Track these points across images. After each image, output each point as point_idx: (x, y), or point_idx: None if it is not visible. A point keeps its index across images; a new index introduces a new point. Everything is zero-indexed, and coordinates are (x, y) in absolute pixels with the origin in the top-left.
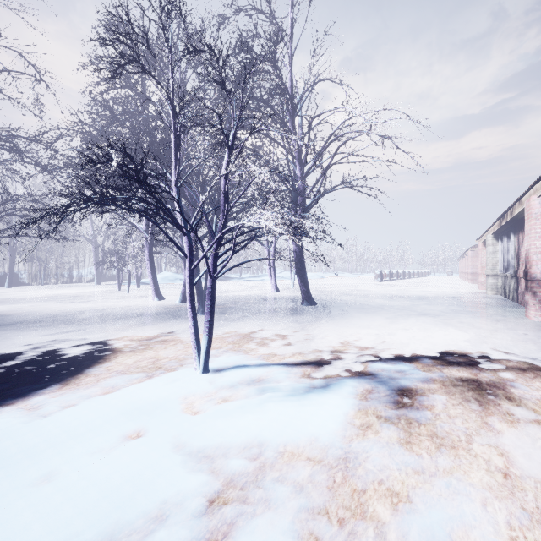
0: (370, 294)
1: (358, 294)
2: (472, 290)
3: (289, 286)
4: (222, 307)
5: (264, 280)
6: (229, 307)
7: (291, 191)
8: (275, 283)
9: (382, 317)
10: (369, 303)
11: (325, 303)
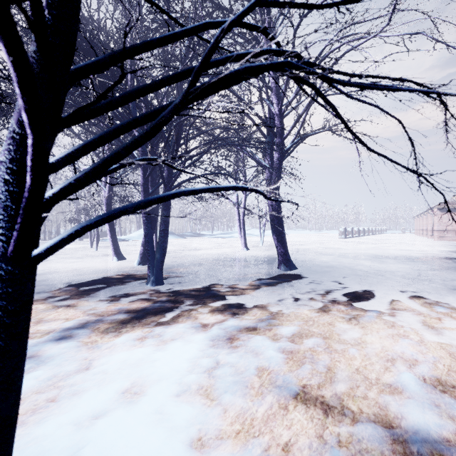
0: (347, 253)
1: (334, 253)
2: (451, 248)
3: (258, 243)
4: (184, 271)
5: (233, 236)
6: (192, 271)
7: (265, 135)
8: (244, 241)
9: (399, 293)
10: (356, 265)
11: (304, 265)
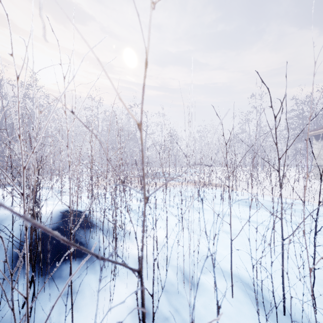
0: None
1: None
2: None
3: None
4: None
5: None
6: None
7: None
8: None
9: None
10: None
11: None
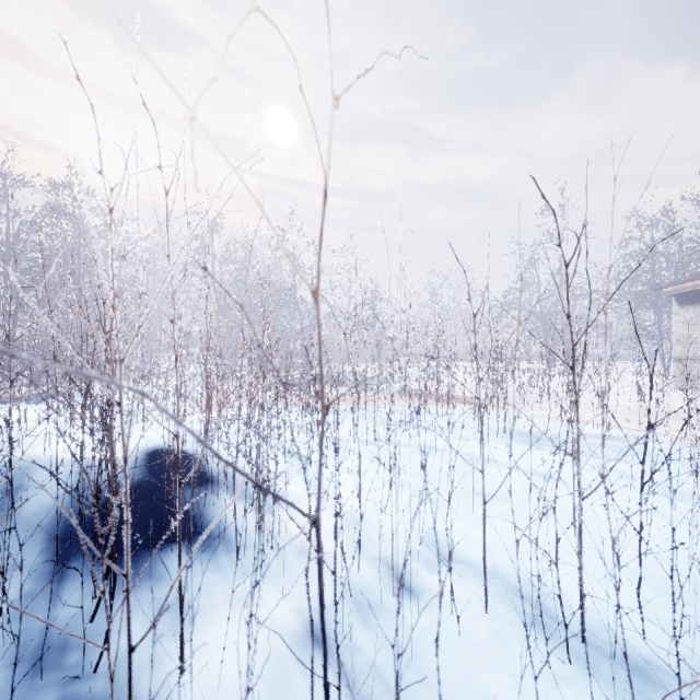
0: None
1: None
2: None
3: None
4: None
5: None
6: None
7: None
8: None
9: None
10: None
11: None
